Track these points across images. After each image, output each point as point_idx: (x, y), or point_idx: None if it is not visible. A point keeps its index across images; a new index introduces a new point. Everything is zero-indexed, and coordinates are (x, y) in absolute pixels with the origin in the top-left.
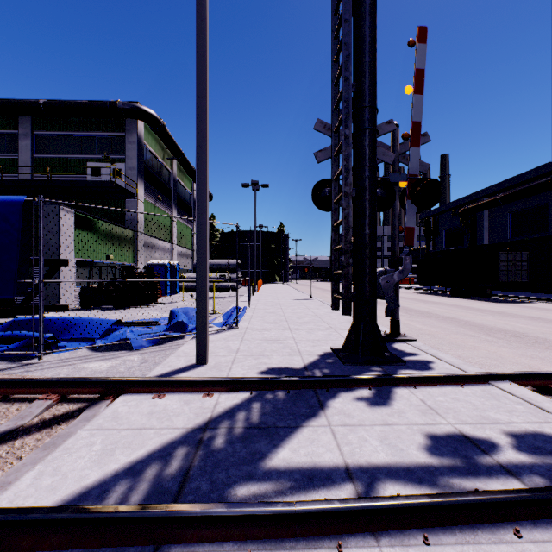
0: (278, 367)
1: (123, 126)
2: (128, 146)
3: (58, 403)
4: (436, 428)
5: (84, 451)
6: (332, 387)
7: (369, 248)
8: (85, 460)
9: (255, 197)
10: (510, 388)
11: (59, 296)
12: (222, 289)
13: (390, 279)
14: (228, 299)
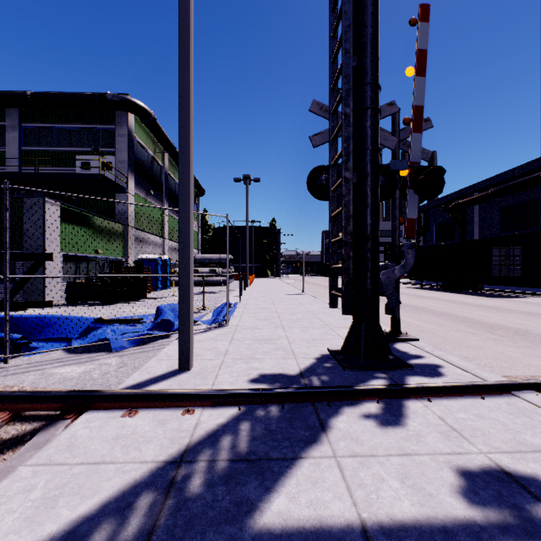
0: (270, 374)
1: (113, 118)
2: (118, 139)
3: (8, 422)
4: (467, 459)
5: (17, 501)
6: (333, 400)
7: (371, 240)
8: (15, 516)
9: (247, 192)
10: (538, 401)
11: (44, 291)
12: (214, 283)
13: (391, 274)
14: (219, 294)
